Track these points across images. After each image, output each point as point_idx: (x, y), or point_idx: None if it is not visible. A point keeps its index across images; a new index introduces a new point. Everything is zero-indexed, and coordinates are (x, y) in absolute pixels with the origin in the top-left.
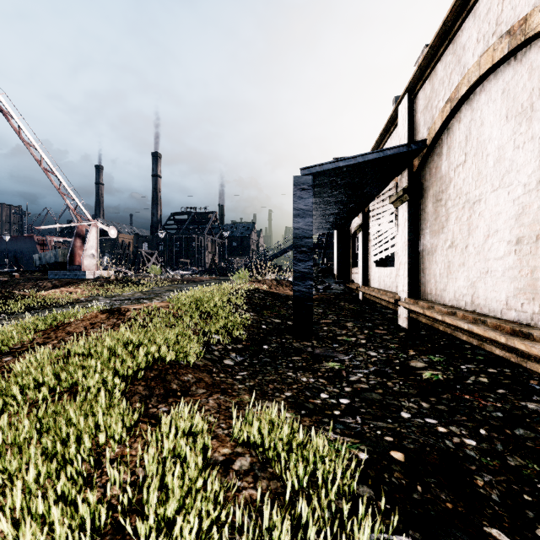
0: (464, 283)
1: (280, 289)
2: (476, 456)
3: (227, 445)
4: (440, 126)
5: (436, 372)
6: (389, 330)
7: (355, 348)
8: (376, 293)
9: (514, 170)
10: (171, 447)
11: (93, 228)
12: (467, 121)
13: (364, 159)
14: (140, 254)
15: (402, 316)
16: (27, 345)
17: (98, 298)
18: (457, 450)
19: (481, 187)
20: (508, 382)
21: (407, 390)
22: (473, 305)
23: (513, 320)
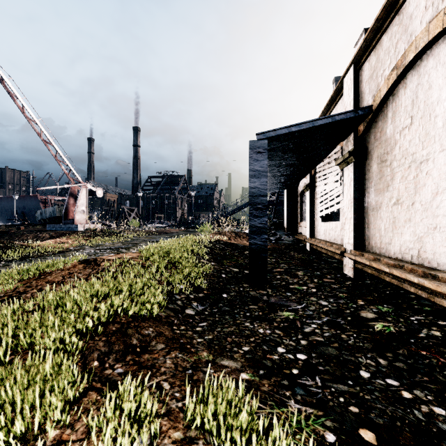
0: (410, 237)
1: (238, 240)
2: None
3: (179, 426)
4: (386, 92)
5: (387, 324)
6: (336, 279)
7: (307, 297)
8: (323, 244)
9: None
10: (110, 442)
11: (83, 188)
12: (414, 85)
13: (315, 124)
14: (123, 210)
15: (347, 266)
16: (9, 294)
17: (84, 247)
18: (429, 423)
19: (429, 147)
20: None
21: (362, 344)
22: (420, 259)
23: None
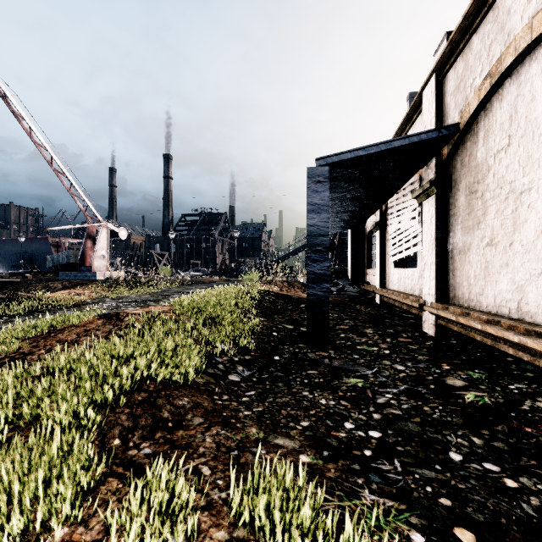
0: (508, 286)
1: (291, 291)
2: None
3: (223, 524)
4: (477, 106)
5: (481, 393)
6: (414, 338)
7: (379, 361)
8: (396, 296)
9: None
10: None
11: (103, 229)
12: (512, 97)
13: (388, 146)
14: (151, 255)
15: (427, 323)
16: (11, 355)
17: (105, 300)
18: None
19: (531, 174)
20: None
21: (450, 418)
22: (521, 313)
23: None
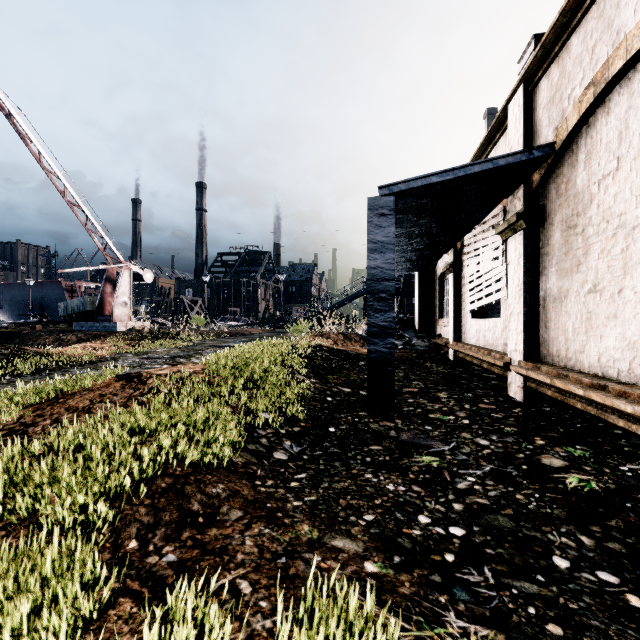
0: (616, 342)
1: (348, 345)
2: None
3: None
4: (576, 122)
5: (586, 477)
6: (498, 404)
7: (457, 433)
8: (475, 352)
9: None
10: None
11: (125, 271)
12: (622, 110)
13: (467, 171)
14: (182, 301)
15: (513, 385)
16: (9, 427)
17: (126, 355)
18: None
19: None
20: None
21: (549, 510)
22: (633, 376)
23: None
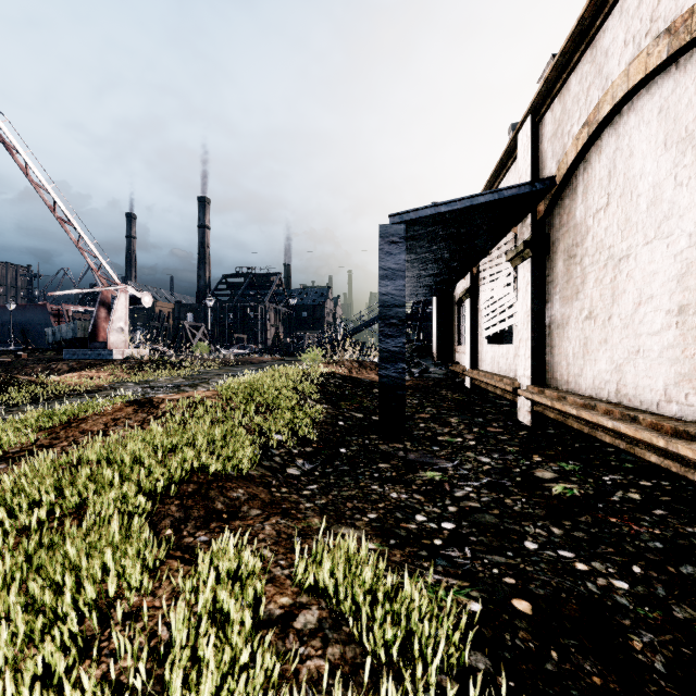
0: (606, 366)
1: (363, 373)
2: (629, 604)
3: (287, 593)
4: (574, 158)
5: (570, 485)
6: (506, 427)
7: (462, 453)
8: (489, 378)
9: (675, 216)
10: (207, 598)
11: (121, 294)
12: (611, 150)
13: (474, 202)
14: (183, 327)
15: (522, 410)
16: (28, 448)
17: (126, 384)
18: (604, 596)
19: (629, 239)
20: (667, 500)
21: (531, 510)
22: (619, 396)
23: (674, 416)
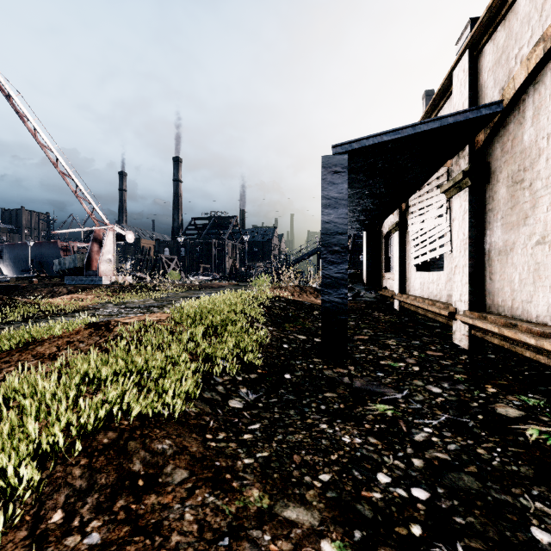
0: None
1: (303, 297)
2: None
3: None
4: (524, 79)
5: (545, 428)
6: (445, 351)
7: (408, 380)
8: (420, 302)
9: None
10: None
11: (110, 232)
12: None
13: (416, 130)
14: (160, 259)
15: (458, 333)
16: None
17: (107, 305)
18: None
19: None
20: None
21: (515, 467)
22: None
23: None
